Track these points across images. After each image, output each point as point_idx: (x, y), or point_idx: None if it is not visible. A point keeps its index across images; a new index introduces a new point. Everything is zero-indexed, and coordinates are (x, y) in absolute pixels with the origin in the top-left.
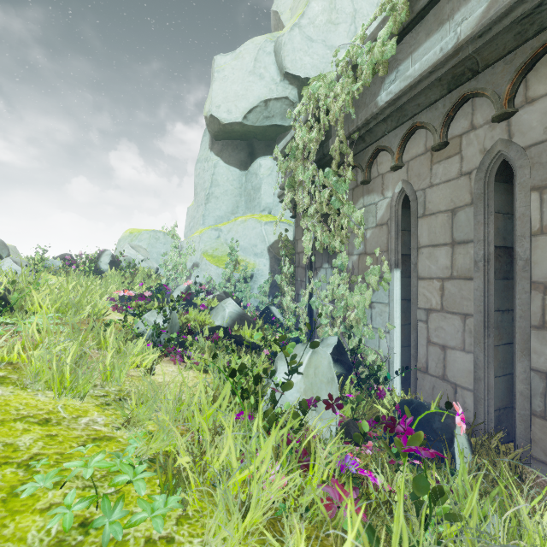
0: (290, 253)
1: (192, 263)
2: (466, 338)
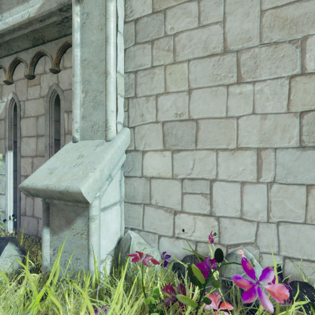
0: None
1: None
2: None
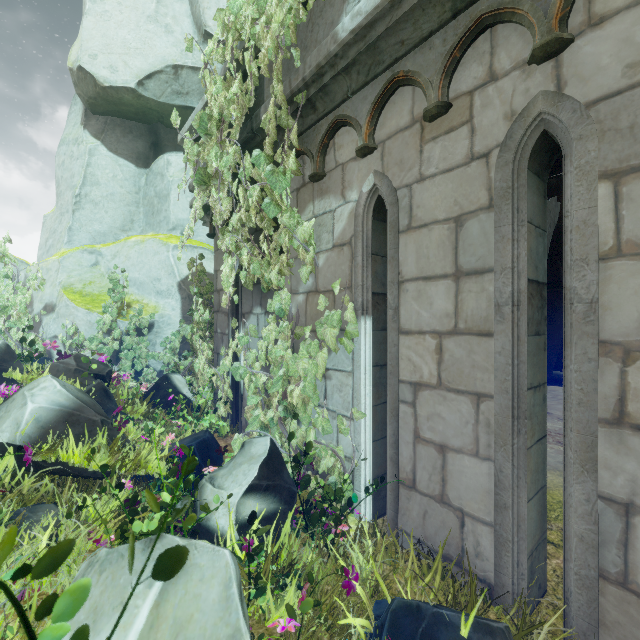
0: (207, 291)
1: (43, 304)
2: (480, 435)
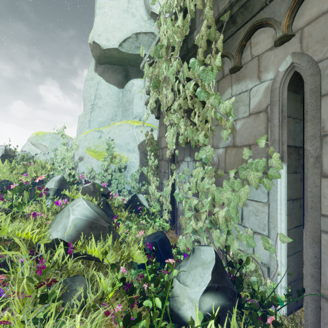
0: (154, 148)
1: (78, 157)
2: None
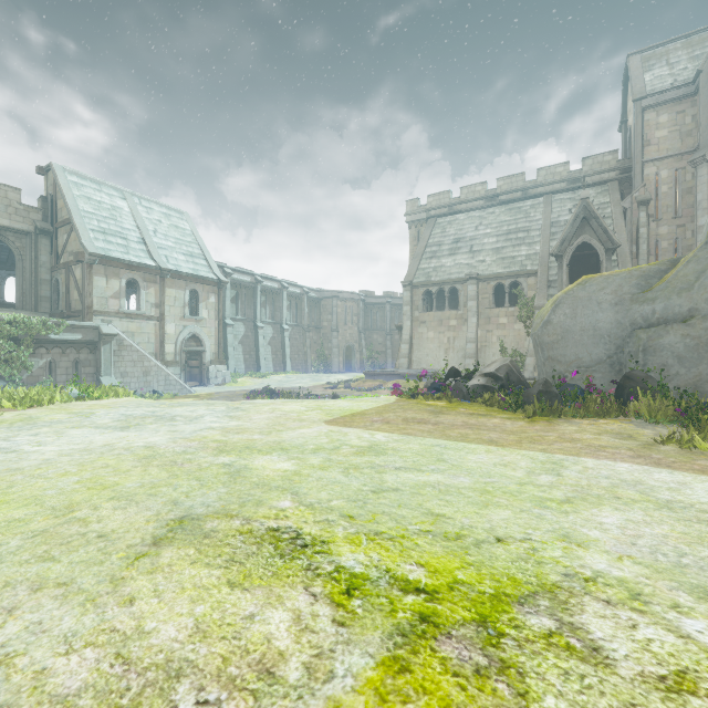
0: None
1: None
2: None
